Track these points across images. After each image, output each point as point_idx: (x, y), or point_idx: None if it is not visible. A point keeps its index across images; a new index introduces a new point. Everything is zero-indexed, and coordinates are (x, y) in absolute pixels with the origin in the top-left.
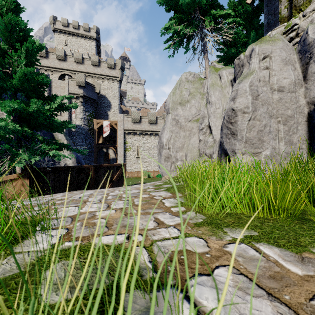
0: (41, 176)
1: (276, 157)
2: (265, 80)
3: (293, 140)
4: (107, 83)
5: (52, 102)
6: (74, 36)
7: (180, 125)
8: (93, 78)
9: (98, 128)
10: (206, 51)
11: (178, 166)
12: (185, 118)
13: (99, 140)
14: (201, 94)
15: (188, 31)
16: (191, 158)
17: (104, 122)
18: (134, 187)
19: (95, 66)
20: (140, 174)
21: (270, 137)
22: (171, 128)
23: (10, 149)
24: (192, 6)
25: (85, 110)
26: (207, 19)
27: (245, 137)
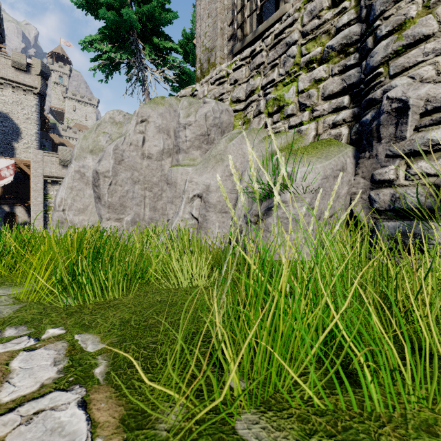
0: None
1: (140, 223)
2: (138, 144)
3: (157, 206)
4: (11, 93)
5: None
6: None
7: (87, 180)
8: None
9: None
10: (147, 88)
11: None
12: None
13: None
14: None
15: (117, 56)
16: (93, 223)
17: (2, 161)
18: None
19: None
20: None
21: (134, 203)
22: (71, 183)
23: None
24: (124, 25)
25: None
26: (147, 47)
27: (108, 202)
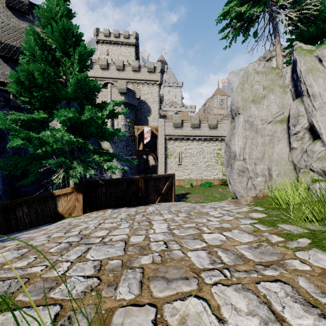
0: (93, 190)
1: None
2: None
3: None
4: (146, 88)
5: (104, 109)
6: (115, 44)
7: (256, 129)
8: (133, 84)
9: (139, 134)
10: (277, 34)
11: (258, 183)
12: (262, 120)
13: (139, 147)
14: (280, 86)
15: (255, 11)
16: (280, 173)
17: (145, 128)
18: (221, 220)
19: (135, 71)
20: (181, 183)
21: None
22: (243, 132)
23: (65, 161)
24: None
25: (126, 117)
26: None
27: None
